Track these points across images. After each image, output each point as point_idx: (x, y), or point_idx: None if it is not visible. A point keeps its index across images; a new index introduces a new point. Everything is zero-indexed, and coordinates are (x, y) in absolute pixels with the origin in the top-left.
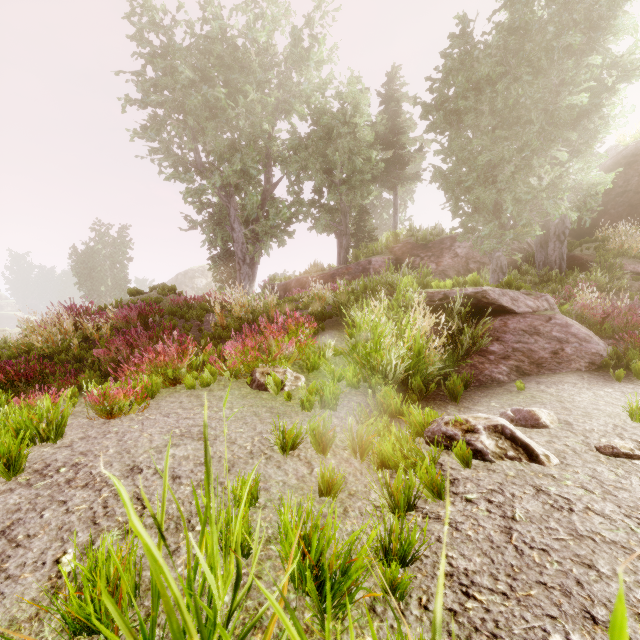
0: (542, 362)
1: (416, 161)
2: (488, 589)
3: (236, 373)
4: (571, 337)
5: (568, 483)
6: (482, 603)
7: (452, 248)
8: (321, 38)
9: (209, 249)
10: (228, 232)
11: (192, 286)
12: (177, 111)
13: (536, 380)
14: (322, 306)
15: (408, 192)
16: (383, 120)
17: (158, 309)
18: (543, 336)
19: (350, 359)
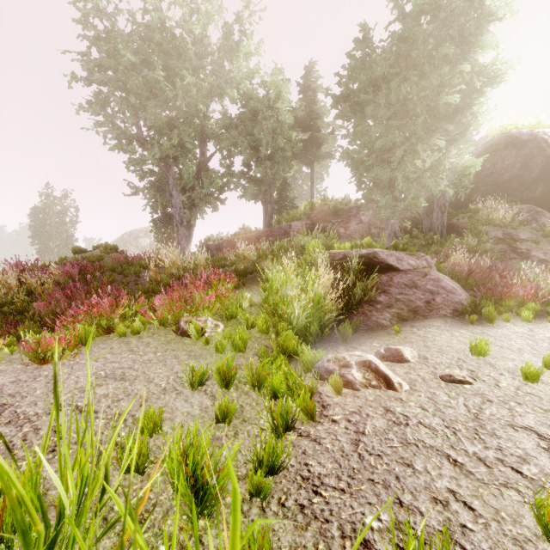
0: (418, 310)
1: (329, 142)
2: (332, 487)
3: (164, 322)
4: (441, 289)
5: (411, 404)
6: (325, 498)
7: (358, 216)
8: (249, 33)
9: (150, 212)
10: (167, 198)
11: (136, 245)
12: (120, 89)
13: (411, 324)
14: (245, 264)
15: (324, 168)
16: (302, 106)
17: (99, 266)
18: (420, 289)
19: (263, 309)
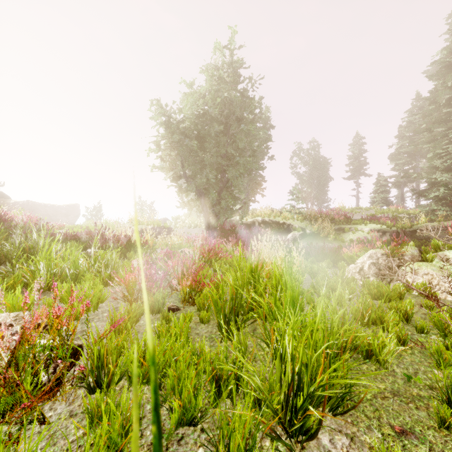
0: None
1: None
2: None
3: None
4: None
5: None
6: None
7: None
8: None
9: None
10: None
11: None
12: None
13: None
14: None
15: None
16: None
17: None
18: None
19: None
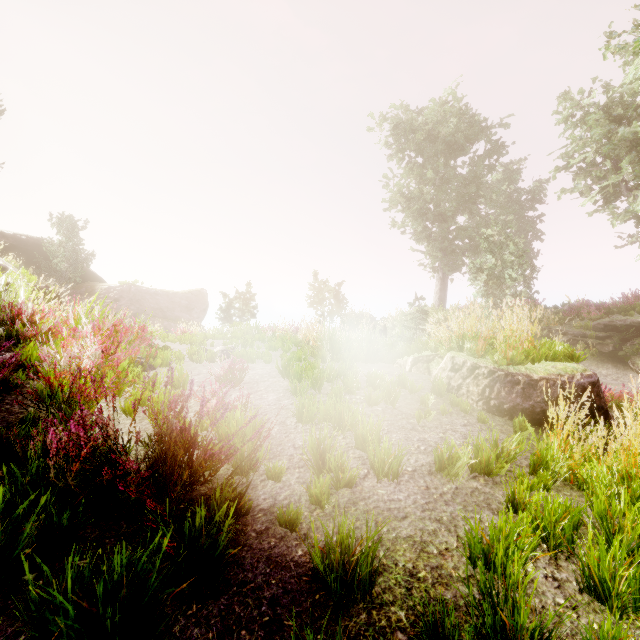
0: None
1: None
2: None
3: None
4: None
5: None
6: None
7: None
8: None
9: None
10: None
11: None
12: None
13: None
14: None
15: None
16: None
17: None
18: None
19: None
